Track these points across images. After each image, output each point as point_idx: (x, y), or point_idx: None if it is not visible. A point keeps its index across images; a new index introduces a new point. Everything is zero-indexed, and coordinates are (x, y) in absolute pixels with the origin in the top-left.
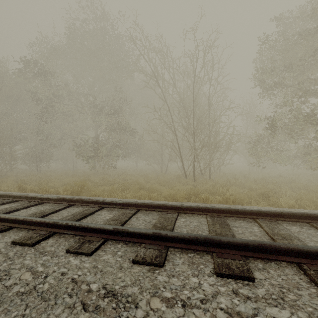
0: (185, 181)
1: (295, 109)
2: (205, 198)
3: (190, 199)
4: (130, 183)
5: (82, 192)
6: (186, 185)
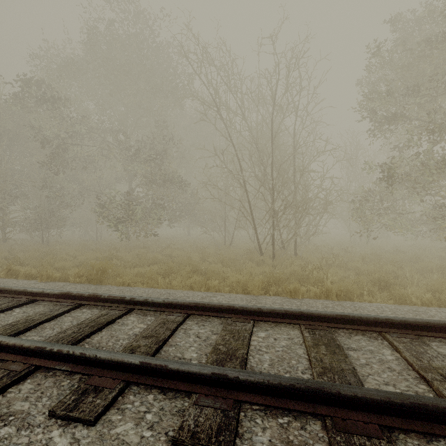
0: (260, 259)
1: (423, 152)
2: (293, 290)
3: (268, 290)
4: (179, 262)
5: (105, 277)
6: (262, 265)
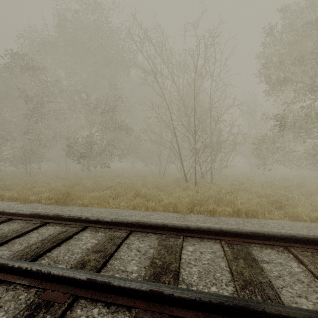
0: (186, 185)
1: (307, 106)
2: (212, 210)
3: (193, 209)
4: (126, 188)
5: (70, 199)
6: (187, 190)
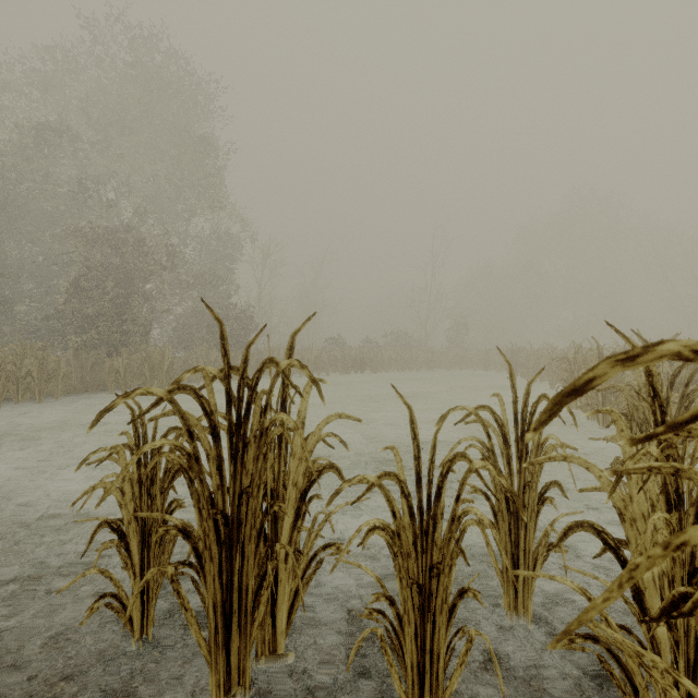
0: None
1: None
2: None
3: None
4: None
5: None
6: None
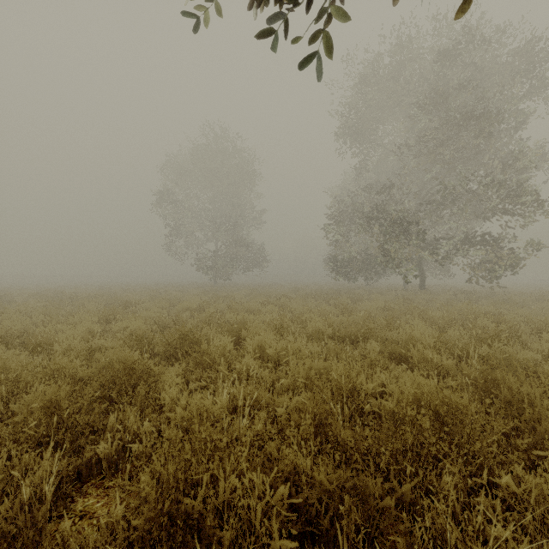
0: None
1: None
2: None
3: None
4: None
5: None
6: None
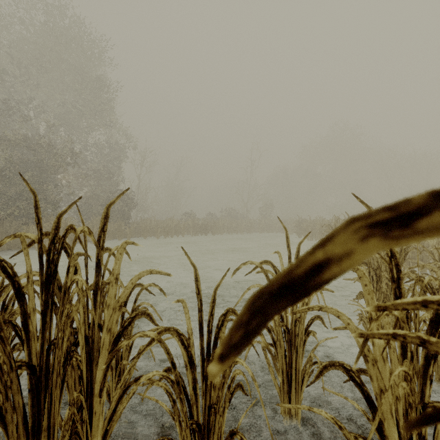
0: None
1: None
2: None
3: None
4: None
5: None
6: None
